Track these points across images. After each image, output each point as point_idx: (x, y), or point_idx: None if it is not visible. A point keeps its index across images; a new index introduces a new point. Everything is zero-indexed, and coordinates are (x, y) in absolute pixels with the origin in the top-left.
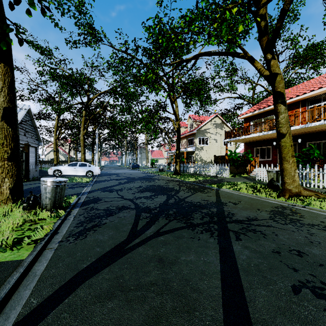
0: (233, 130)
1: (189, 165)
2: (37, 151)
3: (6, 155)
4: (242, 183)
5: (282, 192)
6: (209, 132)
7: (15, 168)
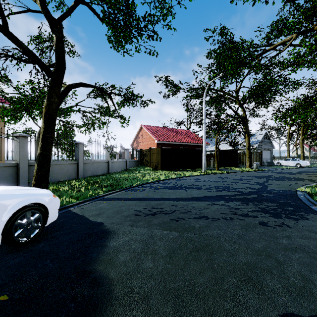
0: None
1: None
2: (271, 152)
3: (248, 157)
4: None
5: None
6: None
7: (249, 160)
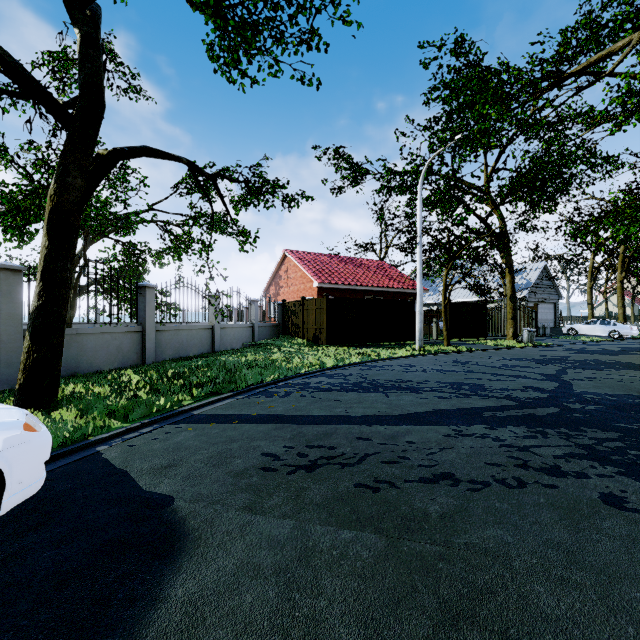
0: None
1: None
2: (556, 307)
3: (511, 317)
4: None
5: None
6: None
7: (514, 323)
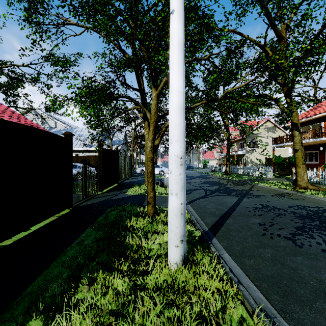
0: (279, 137)
1: (239, 167)
2: None
3: None
4: (277, 182)
5: (295, 186)
6: (260, 136)
7: None
